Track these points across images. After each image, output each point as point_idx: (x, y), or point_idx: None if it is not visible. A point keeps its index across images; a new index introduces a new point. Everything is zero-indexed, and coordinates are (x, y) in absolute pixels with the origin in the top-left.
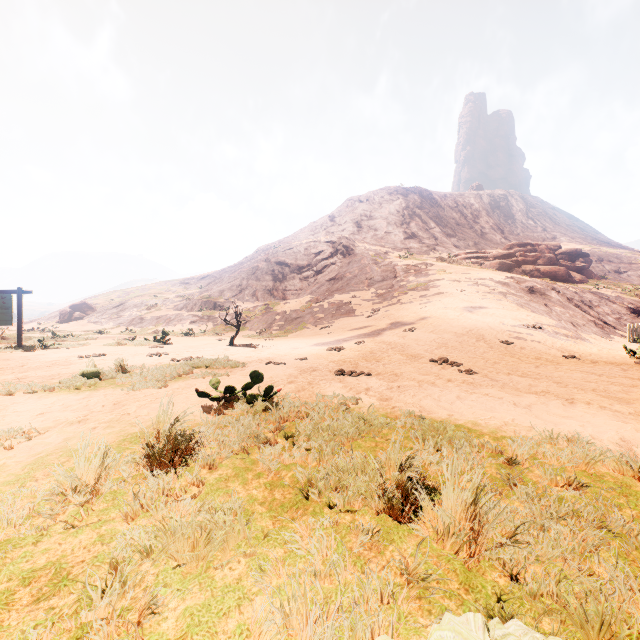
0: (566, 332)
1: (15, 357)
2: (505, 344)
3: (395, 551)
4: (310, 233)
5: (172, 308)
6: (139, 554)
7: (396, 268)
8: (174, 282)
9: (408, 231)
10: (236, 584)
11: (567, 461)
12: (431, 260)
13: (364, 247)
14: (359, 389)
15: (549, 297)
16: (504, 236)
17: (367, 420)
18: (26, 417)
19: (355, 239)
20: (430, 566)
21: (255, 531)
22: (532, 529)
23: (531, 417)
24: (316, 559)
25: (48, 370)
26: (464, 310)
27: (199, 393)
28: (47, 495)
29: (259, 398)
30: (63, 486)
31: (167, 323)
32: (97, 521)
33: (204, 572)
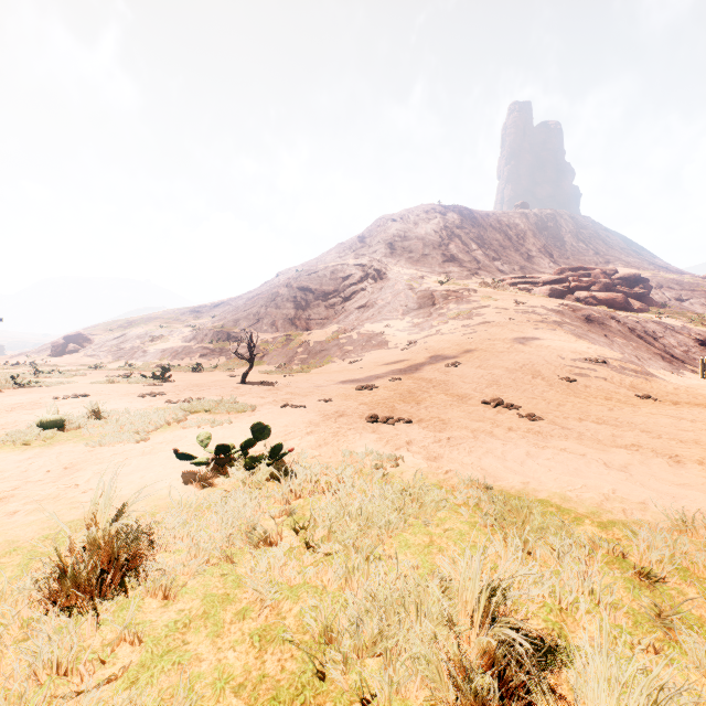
0: (634, 367)
1: None
2: (566, 381)
3: None
4: (337, 255)
5: (180, 339)
6: None
7: (434, 294)
8: (184, 310)
9: (447, 253)
10: None
11: None
12: (473, 285)
13: (398, 271)
14: (398, 443)
15: (609, 327)
16: (553, 260)
17: (414, 496)
18: None
19: (388, 262)
20: None
21: None
22: None
23: (636, 486)
24: None
25: (5, 416)
26: (514, 342)
27: (179, 455)
28: None
29: (263, 461)
30: None
31: (173, 356)
32: None
33: None
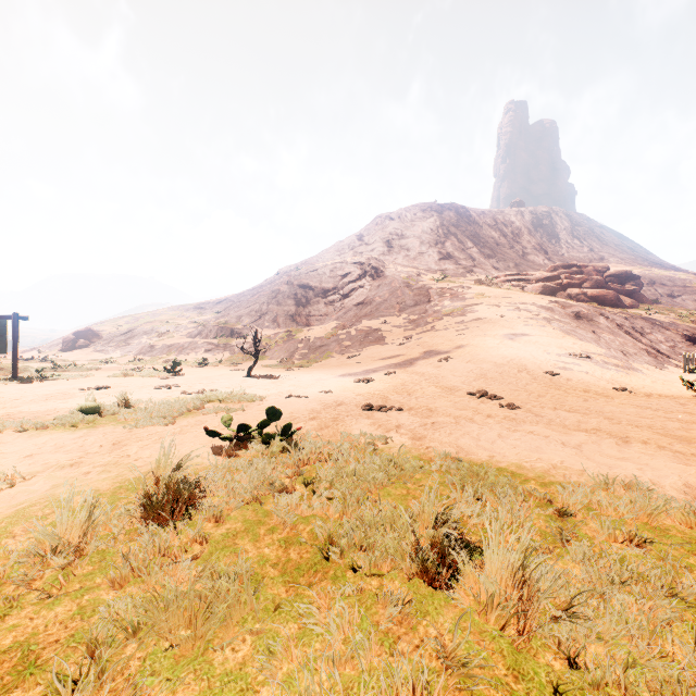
0: (616, 362)
1: (9, 390)
2: (550, 375)
3: (430, 626)
4: (336, 253)
5: (185, 335)
6: (124, 632)
7: (430, 291)
8: (188, 307)
9: (443, 251)
10: (239, 671)
11: (626, 512)
12: (468, 283)
13: (395, 269)
14: (389, 426)
15: (597, 323)
16: (547, 257)
17: (398, 463)
18: (12, 460)
19: (385, 260)
20: (472, 646)
21: (264, 601)
22: (591, 599)
23: (582, 459)
24: (336, 638)
25: (44, 404)
26: (504, 337)
27: (208, 432)
28: (23, 556)
29: (276, 438)
30: (43, 545)
31: (180, 352)
32: (78, 589)
33: (201, 655)
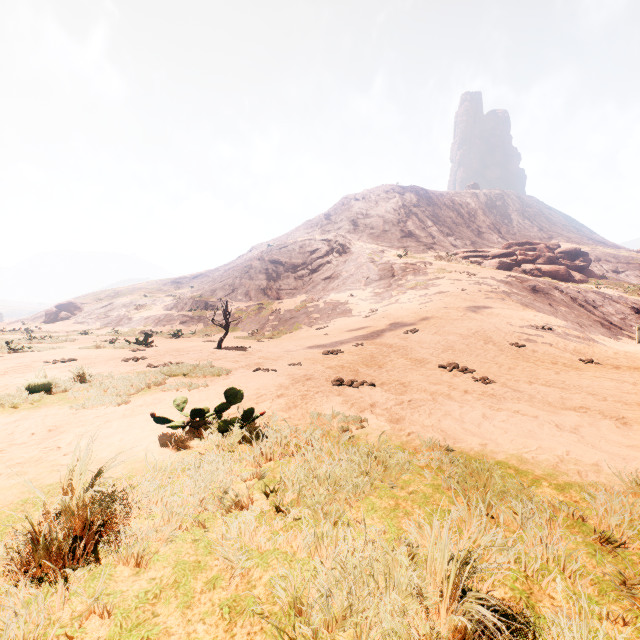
0: (577, 333)
1: None
2: (515, 347)
3: None
4: (305, 231)
5: (162, 308)
6: None
7: (394, 267)
8: (165, 281)
9: (405, 230)
10: None
11: None
12: (429, 259)
13: (360, 245)
14: (363, 405)
15: (553, 296)
16: (501, 235)
17: (379, 459)
18: None
19: (351, 237)
20: None
21: None
22: None
23: (588, 448)
24: None
25: None
26: (467, 310)
27: (156, 418)
28: None
29: (235, 425)
30: None
31: (156, 323)
32: None
33: None
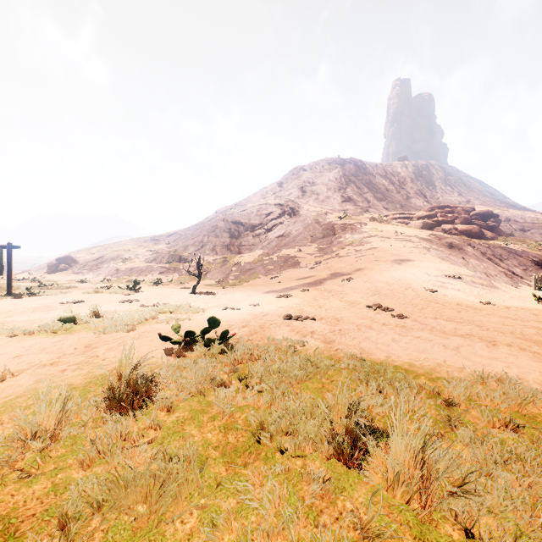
0: (482, 281)
1: (4, 303)
2: (430, 292)
3: (346, 500)
4: (261, 197)
5: (143, 261)
6: (90, 508)
7: (335, 227)
8: (145, 239)
9: (345, 195)
10: (187, 541)
11: (501, 402)
12: (365, 220)
13: (307, 209)
14: (305, 332)
15: (466, 251)
16: (426, 200)
17: (314, 362)
18: (3, 359)
19: (300, 202)
20: (383, 518)
21: (208, 480)
22: (480, 477)
23: (460, 358)
24: (268, 512)
25: (31, 315)
26: (394, 262)
27: (161, 337)
28: (9, 440)
29: (216, 342)
30: (25, 431)
31: (139, 274)
32: (53, 469)
33: (155, 527)
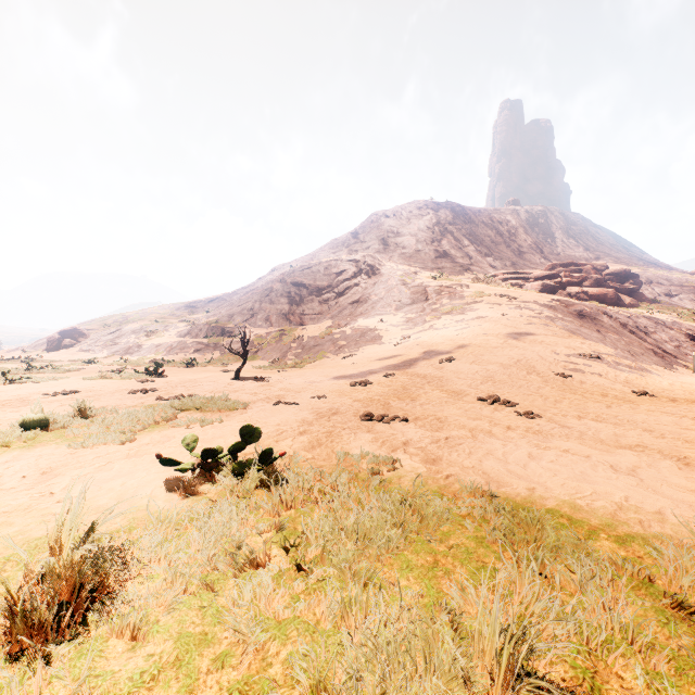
0: (629, 362)
1: None
2: (561, 377)
3: None
4: (331, 251)
5: (175, 334)
6: None
7: (427, 289)
8: (179, 305)
9: (439, 249)
10: None
11: None
12: (466, 281)
13: (391, 266)
14: (395, 443)
15: (601, 322)
16: (543, 256)
17: (415, 507)
18: None
19: (381, 258)
20: None
21: None
22: None
23: (649, 493)
24: None
25: None
26: (508, 337)
27: (162, 460)
28: None
29: (252, 467)
30: None
31: (168, 351)
32: None
33: None
